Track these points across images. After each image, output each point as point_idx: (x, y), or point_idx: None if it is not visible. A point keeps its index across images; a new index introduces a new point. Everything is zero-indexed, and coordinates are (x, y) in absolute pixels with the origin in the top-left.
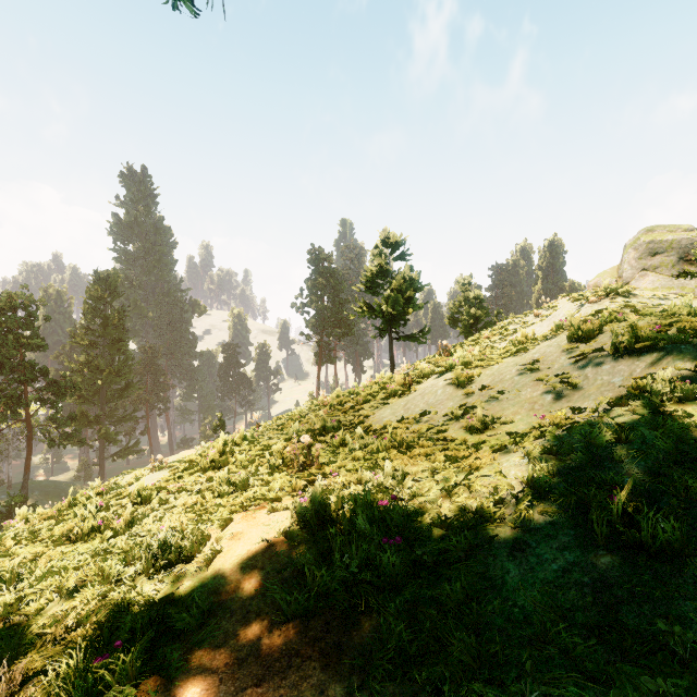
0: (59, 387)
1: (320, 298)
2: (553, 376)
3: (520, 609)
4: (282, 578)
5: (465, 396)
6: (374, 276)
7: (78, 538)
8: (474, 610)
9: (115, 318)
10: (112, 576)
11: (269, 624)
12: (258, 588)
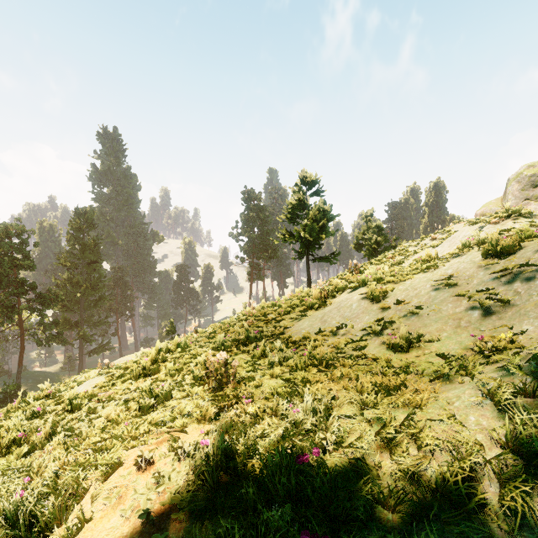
0: (45, 298)
1: (252, 229)
2: (475, 291)
3: None
4: None
5: (381, 311)
6: (294, 208)
7: None
8: None
9: (91, 245)
10: None
11: None
12: None
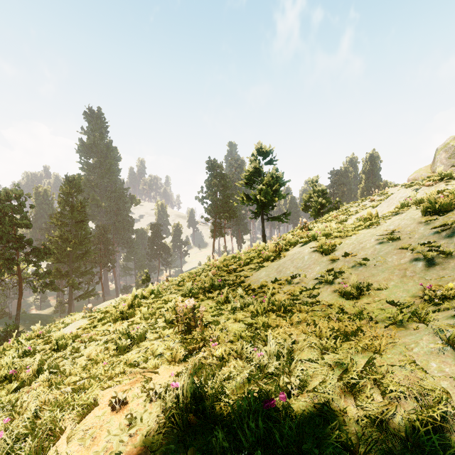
0: (39, 252)
1: (214, 193)
2: (417, 244)
3: None
4: None
5: (330, 262)
6: (251, 175)
7: None
8: None
9: (79, 206)
10: None
11: None
12: None
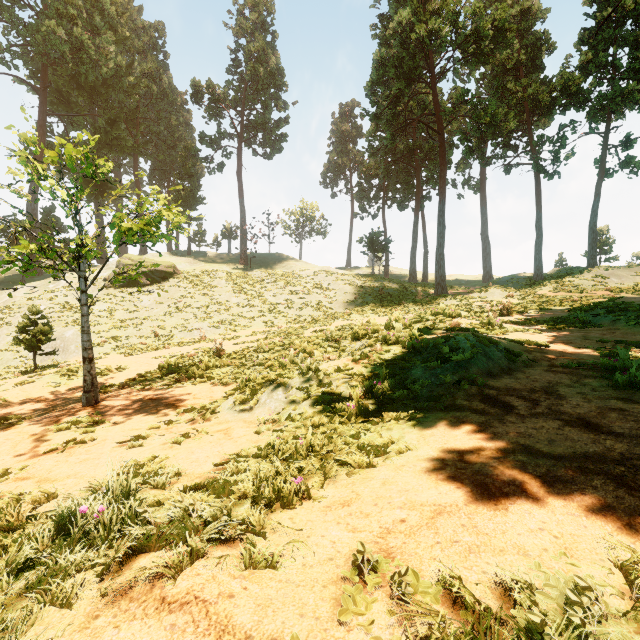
0: None
1: None
2: None
3: None
4: None
5: None
6: None
7: None
8: None
9: None
10: None
11: None
12: None
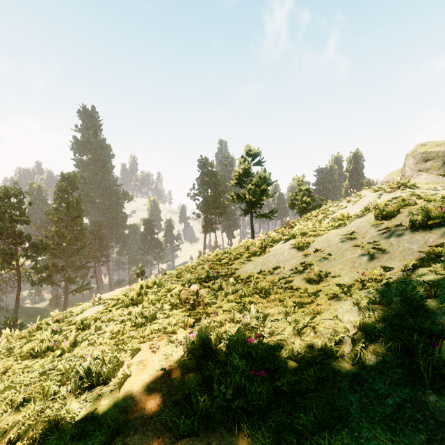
0: (38, 247)
1: (206, 190)
2: (366, 243)
3: (365, 440)
4: (174, 400)
5: (304, 256)
6: (240, 175)
7: (38, 355)
8: (326, 439)
9: (74, 203)
10: (49, 394)
11: (163, 442)
12: (156, 408)
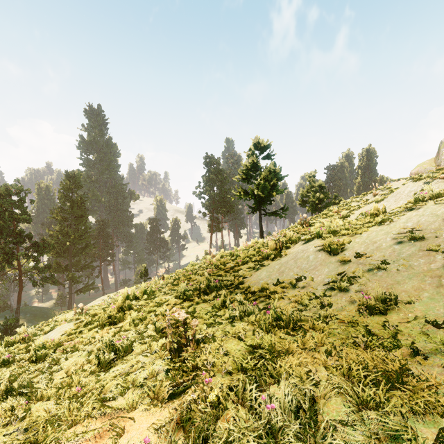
0: (39, 246)
1: (212, 188)
2: None
3: None
4: None
5: (340, 263)
6: (248, 170)
7: None
8: None
9: (79, 202)
10: None
11: None
12: None
